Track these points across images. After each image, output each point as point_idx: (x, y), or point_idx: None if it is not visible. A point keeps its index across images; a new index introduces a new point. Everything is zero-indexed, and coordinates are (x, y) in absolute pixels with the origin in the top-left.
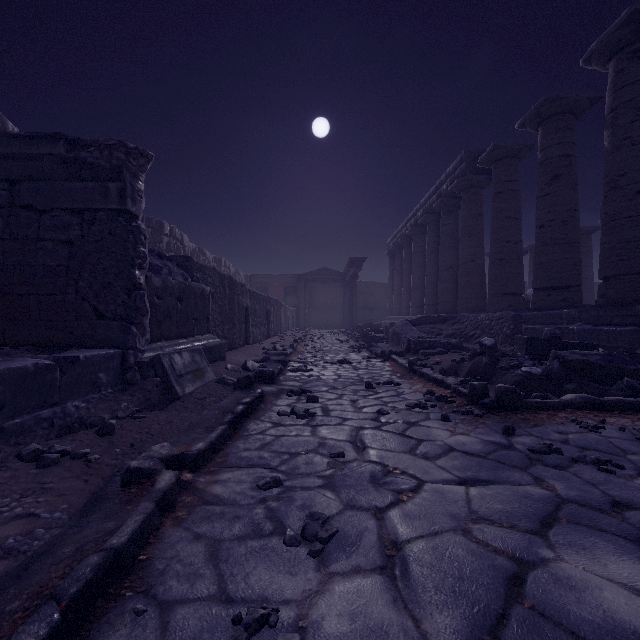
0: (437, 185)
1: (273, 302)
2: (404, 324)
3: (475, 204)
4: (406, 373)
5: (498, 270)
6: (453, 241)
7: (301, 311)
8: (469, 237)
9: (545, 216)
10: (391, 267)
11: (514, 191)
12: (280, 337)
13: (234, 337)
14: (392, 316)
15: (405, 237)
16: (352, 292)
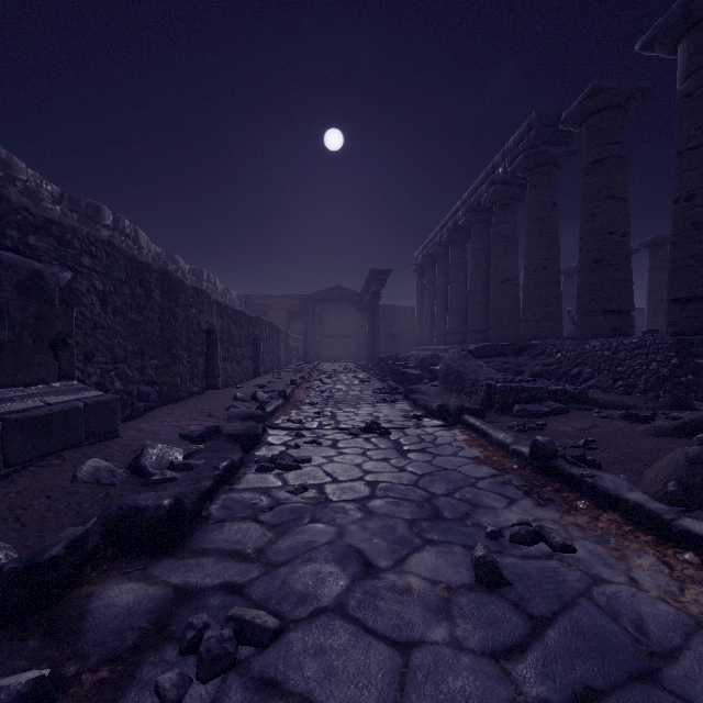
0: (488, 170)
1: (266, 326)
2: (462, 356)
3: (548, 188)
4: (532, 475)
5: (596, 276)
6: (510, 245)
7: (308, 340)
8: (540, 234)
9: (698, 180)
10: (419, 286)
11: (620, 158)
12: (276, 374)
13: (175, 380)
14: (421, 346)
15: (439, 246)
16: (373, 315)
